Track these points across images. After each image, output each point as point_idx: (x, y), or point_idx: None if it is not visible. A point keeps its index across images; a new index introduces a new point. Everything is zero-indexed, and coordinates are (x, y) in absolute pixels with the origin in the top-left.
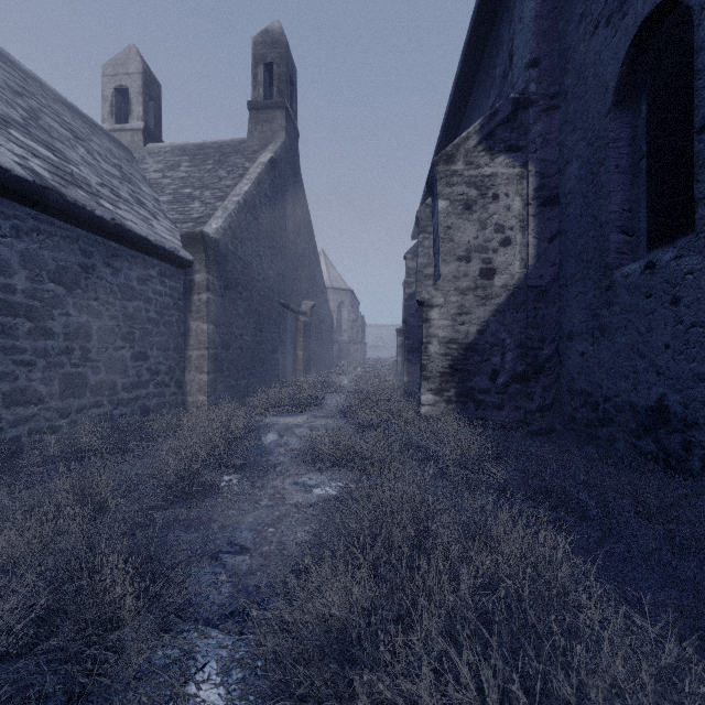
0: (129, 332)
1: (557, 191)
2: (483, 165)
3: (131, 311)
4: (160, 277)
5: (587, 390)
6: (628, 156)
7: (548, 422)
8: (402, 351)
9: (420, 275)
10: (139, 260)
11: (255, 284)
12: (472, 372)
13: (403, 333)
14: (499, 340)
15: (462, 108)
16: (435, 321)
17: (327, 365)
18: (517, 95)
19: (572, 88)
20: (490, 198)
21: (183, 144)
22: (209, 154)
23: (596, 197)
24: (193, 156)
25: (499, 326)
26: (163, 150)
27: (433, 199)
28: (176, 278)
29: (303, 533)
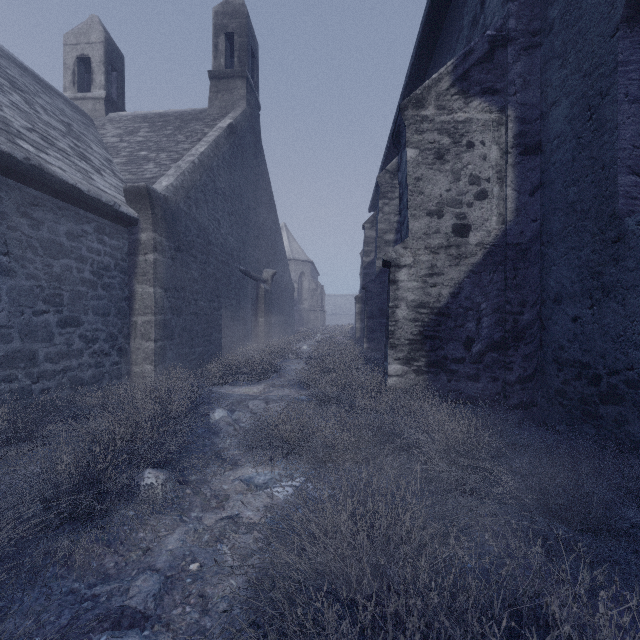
0: (55, 294)
1: (539, 138)
2: (456, 110)
3: (58, 270)
4: (97, 233)
5: (583, 360)
6: (639, 83)
7: (528, 395)
8: (361, 318)
9: (380, 241)
10: (69, 213)
11: (211, 249)
12: (444, 340)
13: (362, 300)
14: (474, 304)
15: (422, 72)
16: (403, 282)
17: (288, 331)
18: (494, 32)
19: (560, 18)
20: (464, 147)
21: (145, 113)
22: (169, 121)
23: (596, 135)
24: (153, 123)
25: (474, 288)
26: (124, 118)
27: (399, 151)
28: (119, 236)
29: (238, 577)
